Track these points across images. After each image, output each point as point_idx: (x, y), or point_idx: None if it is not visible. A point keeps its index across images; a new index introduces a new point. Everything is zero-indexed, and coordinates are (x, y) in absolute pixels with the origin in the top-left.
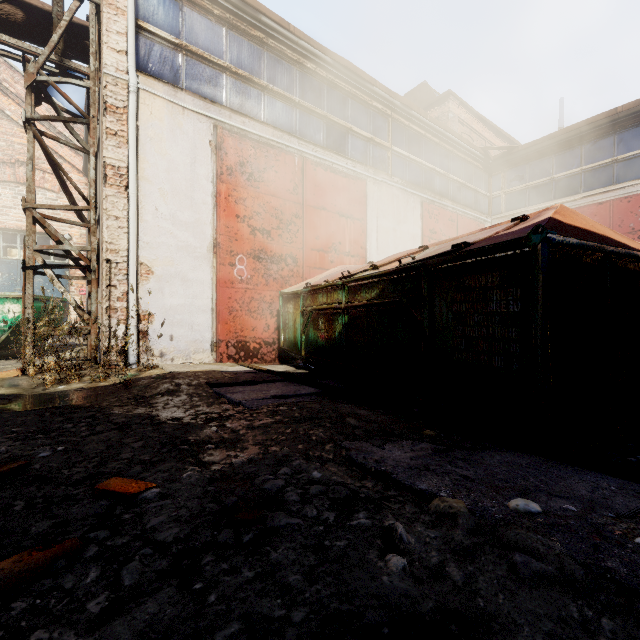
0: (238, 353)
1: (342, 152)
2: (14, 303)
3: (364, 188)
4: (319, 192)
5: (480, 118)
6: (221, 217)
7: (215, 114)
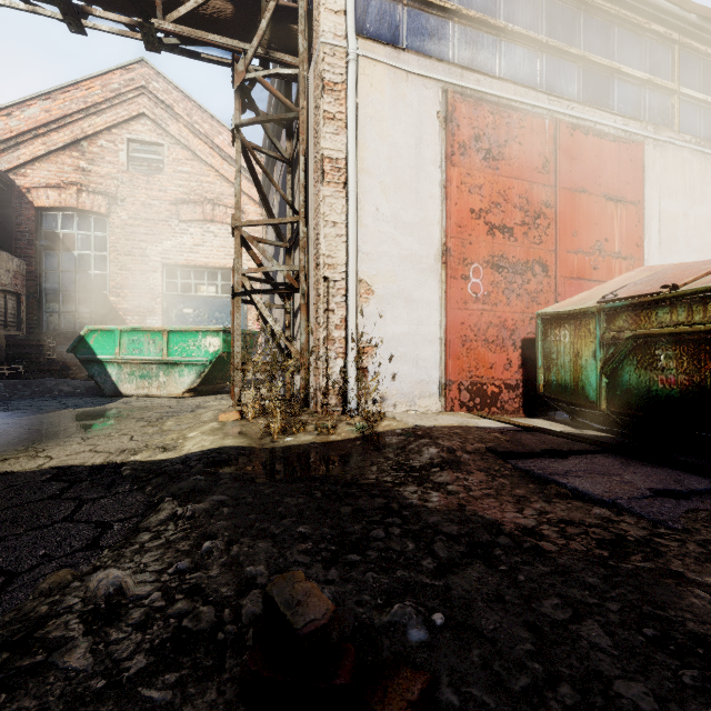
0: (472, 399)
1: (605, 107)
2: (214, 336)
3: (641, 155)
4: (577, 167)
5: None
6: (452, 213)
7: (443, 75)
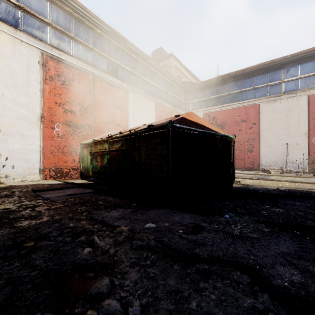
0: (56, 174)
1: (116, 76)
2: None
3: (127, 94)
4: (103, 94)
5: (185, 67)
6: (46, 102)
7: (42, 47)
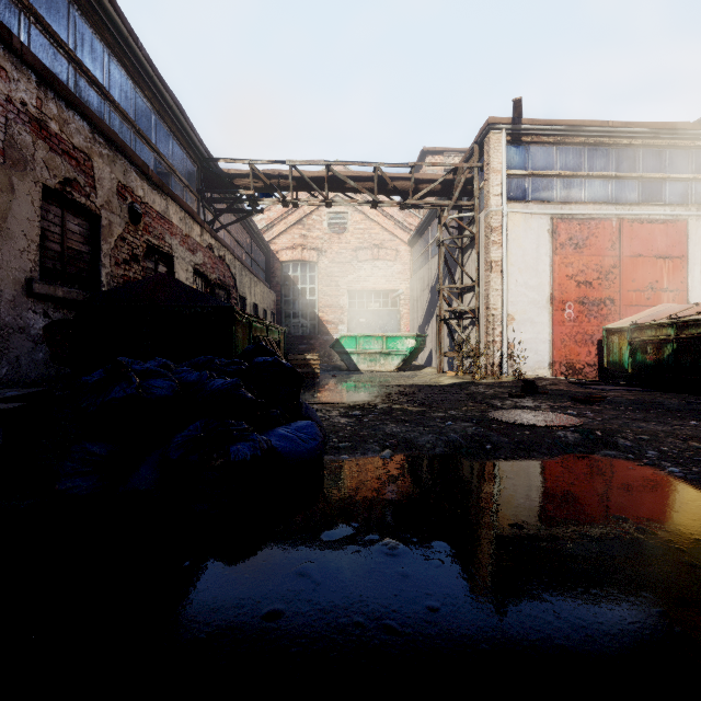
0: (567, 371)
1: (658, 201)
2: (411, 339)
3: (684, 227)
4: (635, 243)
5: None
6: (555, 279)
7: (551, 210)
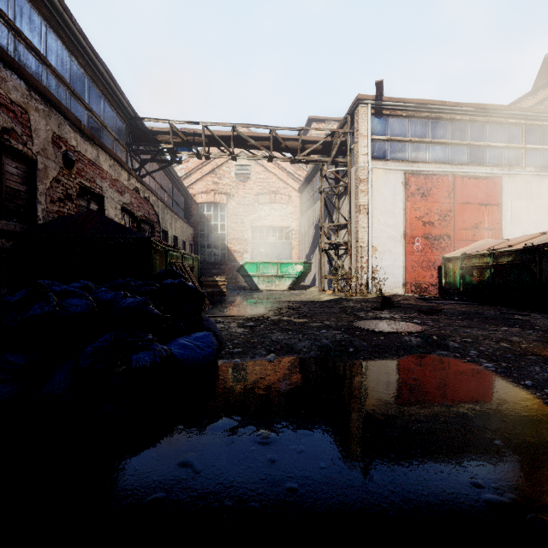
0: (416, 289)
1: (481, 162)
2: (300, 265)
3: (500, 183)
4: (465, 193)
5: None
6: (407, 219)
7: (404, 167)
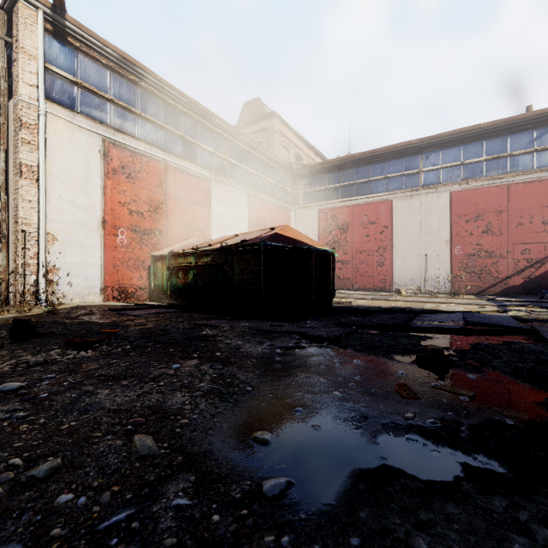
0: (120, 295)
1: (194, 160)
2: None
3: (209, 186)
4: (178, 187)
5: (295, 133)
6: (108, 203)
7: (103, 132)
